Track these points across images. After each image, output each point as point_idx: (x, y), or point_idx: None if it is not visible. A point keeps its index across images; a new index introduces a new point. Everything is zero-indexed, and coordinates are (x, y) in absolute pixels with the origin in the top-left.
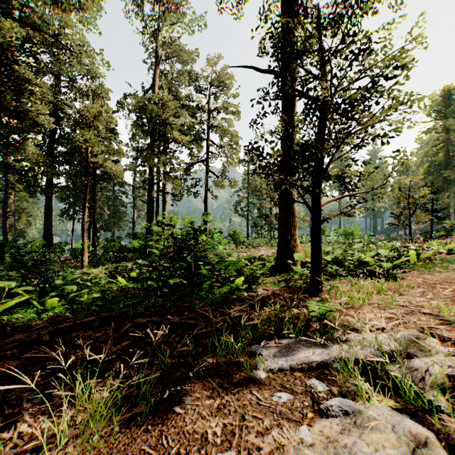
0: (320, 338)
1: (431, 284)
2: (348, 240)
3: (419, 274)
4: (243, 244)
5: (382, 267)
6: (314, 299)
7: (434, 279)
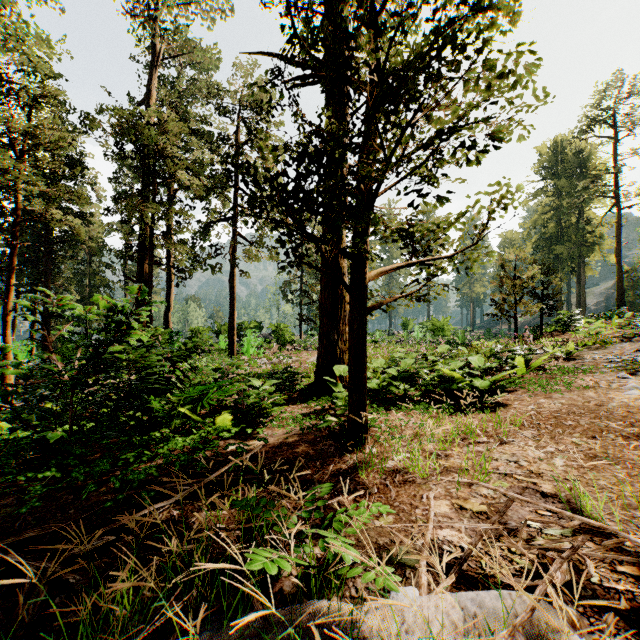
0: None
1: (550, 418)
2: (438, 338)
3: (530, 396)
4: (292, 345)
5: (474, 387)
6: (348, 459)
7: (554, 406)
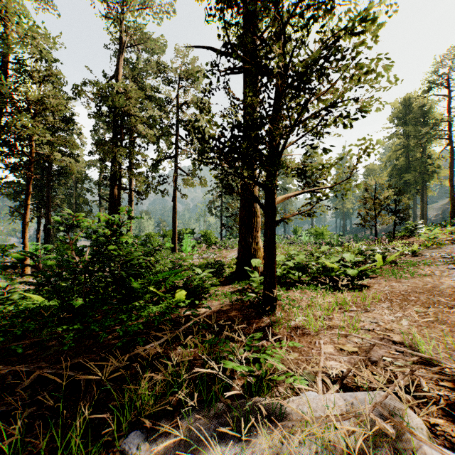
0: (239, 417)
1: (399, 295)
2: (319, 240)
3: (385, 280)
4: (215, 245)
5: (347, 274)
6: (265, 320)
7: (402, 287)
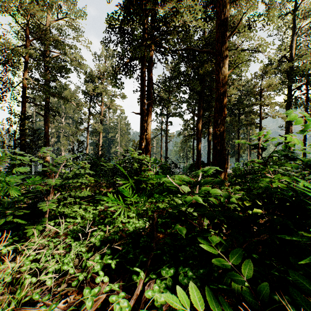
0: None
1: None
2: None
3: None
4: None
5: None
6: None
7: None
